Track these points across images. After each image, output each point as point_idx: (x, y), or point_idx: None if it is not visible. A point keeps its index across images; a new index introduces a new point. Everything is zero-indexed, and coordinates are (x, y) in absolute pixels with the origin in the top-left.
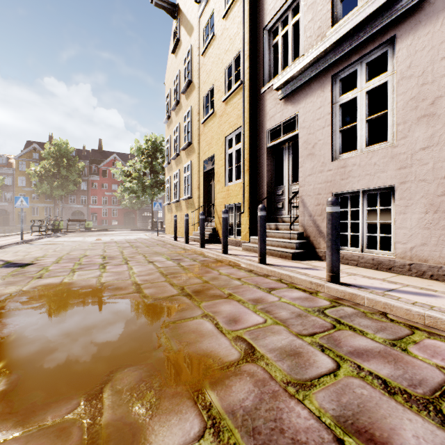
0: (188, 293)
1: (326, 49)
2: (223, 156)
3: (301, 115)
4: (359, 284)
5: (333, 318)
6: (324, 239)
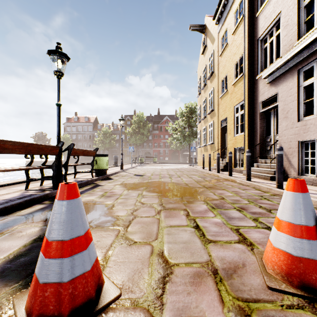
0: (206, 187)
1: (292, 56)
2: (232, 118)
3: (280, 93)
4: None
5: (264, 197)
6: (293, 169)
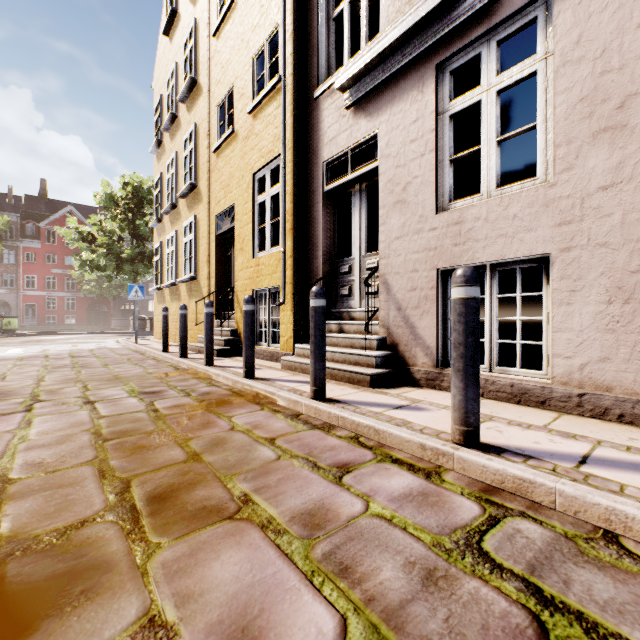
0: (131, 507)
1: (429, 13)
2: (249, 206)
3: (383, 135)
4: (516, 444)
5: (516, 576)
6: (423, 349)
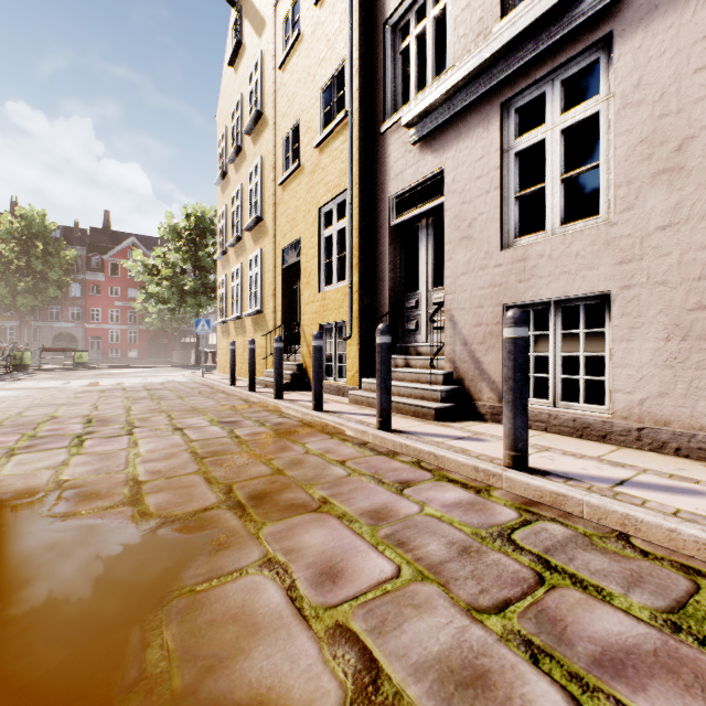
0: (238, 502)
1: (493, 55)
2: (316, 240)
3: (449, 171)
4: (563, 469)
5: (533, 553)
6: (489, 384)
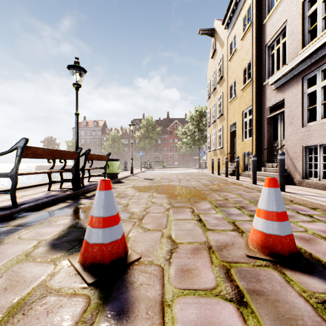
0: (212, 190)
1: (296, 64)
2: (241, 123)
3: (285, 100)
4: (296, 192)
5: None
6: (298, 173)
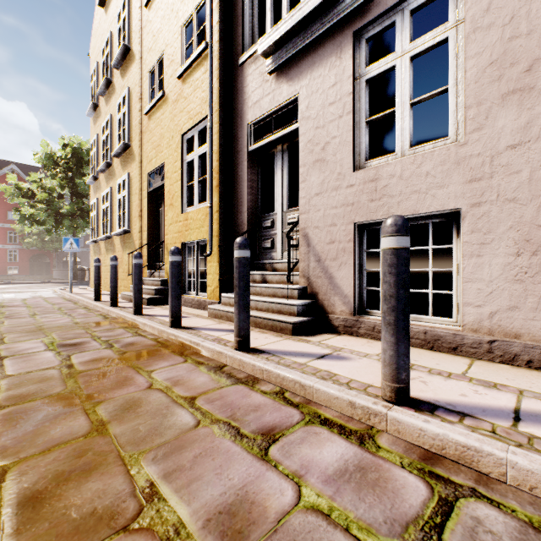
0: None
1: None
2: (179, 164)
3: (304, 98)
4: (445, 398)
5: None
6: (341, 298)
